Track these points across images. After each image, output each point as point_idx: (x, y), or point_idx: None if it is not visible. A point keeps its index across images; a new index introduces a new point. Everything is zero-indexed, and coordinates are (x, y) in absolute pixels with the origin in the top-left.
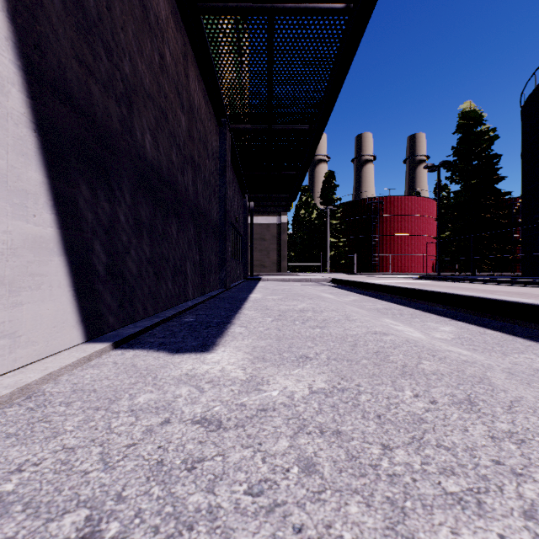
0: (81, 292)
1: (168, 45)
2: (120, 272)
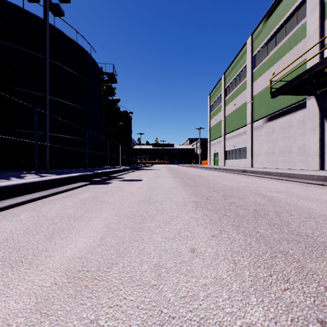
0: None
1: None
2: None
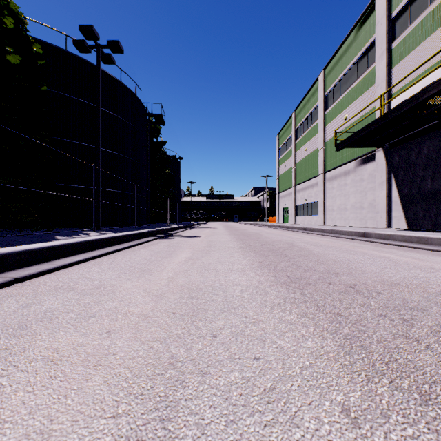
0: (407, 221)
1: (440, 149)
2: (415, 219)
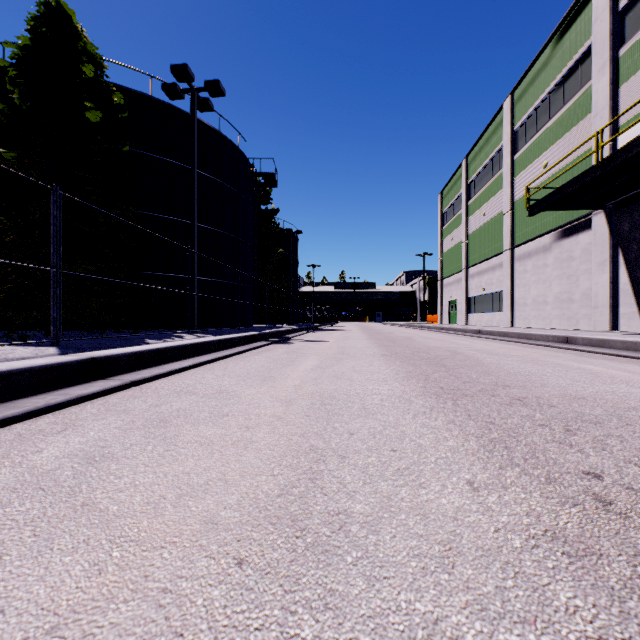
0: None
1: None
2: None
